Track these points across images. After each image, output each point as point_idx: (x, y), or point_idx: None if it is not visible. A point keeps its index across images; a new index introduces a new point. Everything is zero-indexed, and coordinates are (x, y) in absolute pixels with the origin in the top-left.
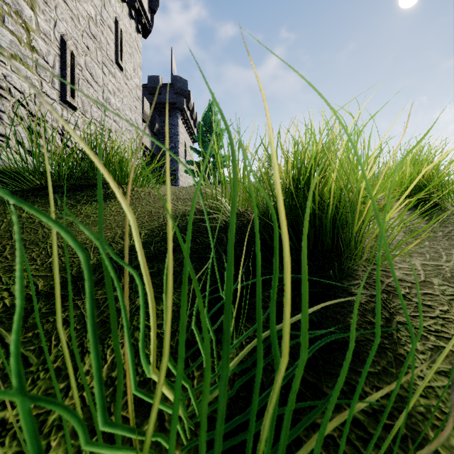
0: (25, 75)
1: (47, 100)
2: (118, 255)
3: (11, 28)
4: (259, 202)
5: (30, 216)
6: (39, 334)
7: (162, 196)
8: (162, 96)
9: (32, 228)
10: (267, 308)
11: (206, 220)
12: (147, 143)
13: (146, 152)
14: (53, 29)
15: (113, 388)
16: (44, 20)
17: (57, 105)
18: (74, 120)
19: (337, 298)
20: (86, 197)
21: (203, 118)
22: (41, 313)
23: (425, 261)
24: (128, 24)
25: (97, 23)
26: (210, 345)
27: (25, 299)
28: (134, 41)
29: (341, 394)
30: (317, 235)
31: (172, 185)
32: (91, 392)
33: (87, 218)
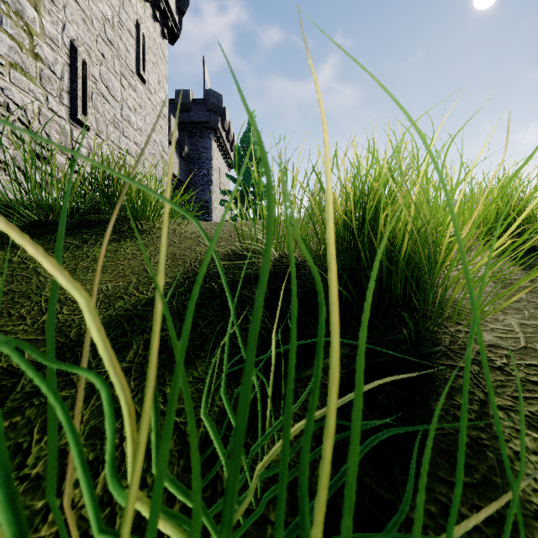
0: (28, 88)
1: (53, 118)
2: (131, 311)
3: (10, 32)
4: (309, 242)
5: (24, 260)
6: (18, 424)
7: (190, 235)
8: (193, 113)
9: (24, 275)
10: (321, 385)
11: (243, 265)
12: (174, 170)
13: (173, 180)
14: (61, 33)
15: (110, 508)
16: (50, 23)
17: (66, 124)
18: (86, 142)
19: (413, 371)
20: (95, 236)
21: (242, 139)
22: (24, 393)
23: (523, 320)
24: (152, 28)
25: (114, 26)
26: (246, 440)
27: (5, 372)
28: (159, 48)
29: (428, 519)
30: (384, 285)
31: (204, 219)
32: (80, 515)
33: (95, 262)
